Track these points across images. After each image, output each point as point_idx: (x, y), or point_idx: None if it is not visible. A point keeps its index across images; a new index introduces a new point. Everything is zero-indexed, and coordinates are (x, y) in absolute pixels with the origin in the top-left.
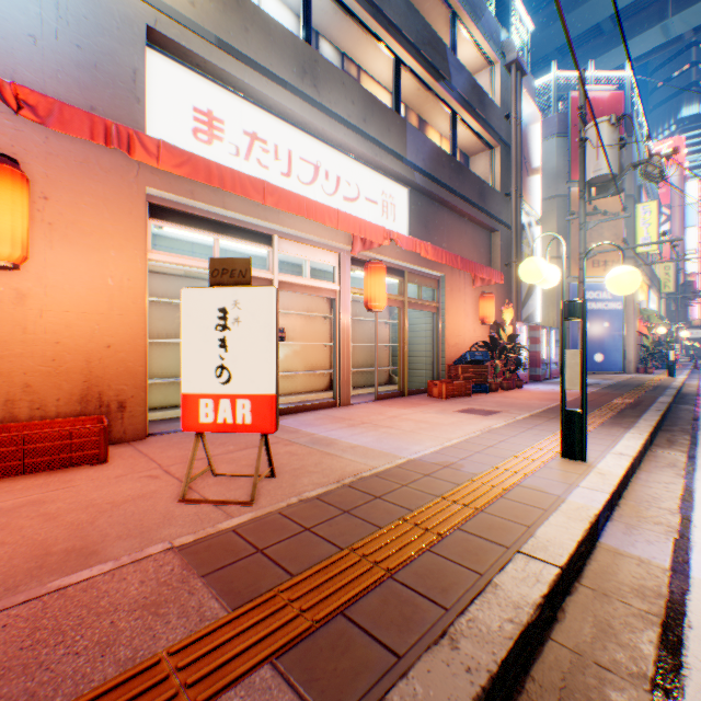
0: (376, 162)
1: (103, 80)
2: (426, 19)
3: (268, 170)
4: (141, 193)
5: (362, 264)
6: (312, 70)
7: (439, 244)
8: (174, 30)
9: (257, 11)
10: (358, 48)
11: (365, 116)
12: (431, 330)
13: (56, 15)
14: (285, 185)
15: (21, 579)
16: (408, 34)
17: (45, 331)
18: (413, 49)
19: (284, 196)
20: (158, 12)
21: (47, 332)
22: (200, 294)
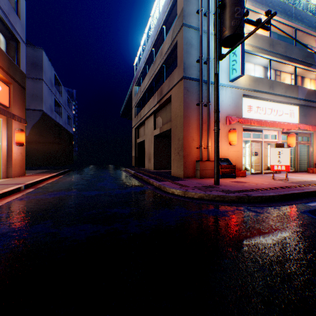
0: (288, 102)
1: (236, 108)
2: (303, 42)
3: (260, 114)
4: (241, 127)
5: (283, 133)
6: (271, 86)
7: (309, 121)
8: (246, 92)
9: (260, 78)
10: (280, 68)
11: (285, 91)
12: (306, 151)
13: (231, 100)
14: (264, 116)
15: (268, 182)
16: (298, 58)
17: (230, 154)
18: (300, 62)
19: (272, 124)
20: (243, 90)
21: (230, 155)
22: (274, 149)
